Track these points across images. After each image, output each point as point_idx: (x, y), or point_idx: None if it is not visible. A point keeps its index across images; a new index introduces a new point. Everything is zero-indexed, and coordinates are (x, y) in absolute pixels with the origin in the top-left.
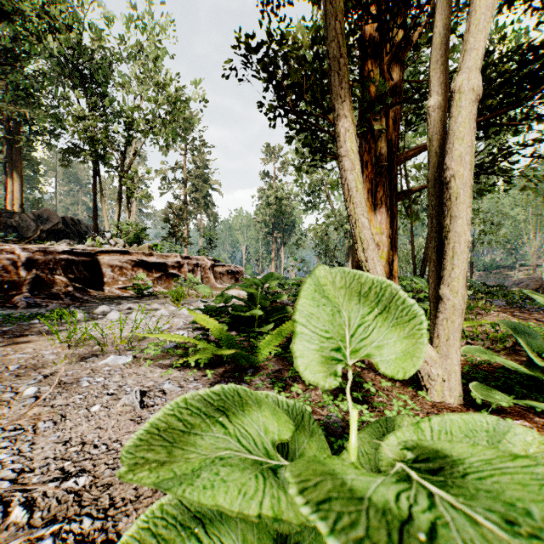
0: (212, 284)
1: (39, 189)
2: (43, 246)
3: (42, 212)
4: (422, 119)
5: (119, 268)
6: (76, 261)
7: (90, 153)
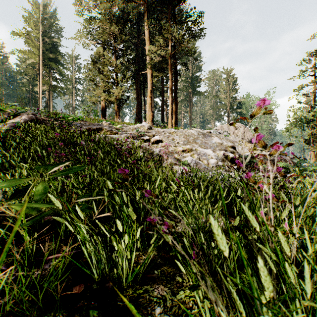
0: None
1: None
2: None
3: None
4: None
5: None
6: None
7: None
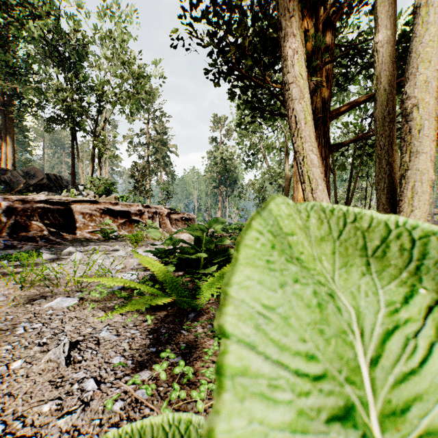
0: (168, 228)
1: (29, 152)
2: (24, 196)
3: (30, 169)
4: (350, 81)
5: (89, 215)
6: (52, 209)
7: (68, 120)
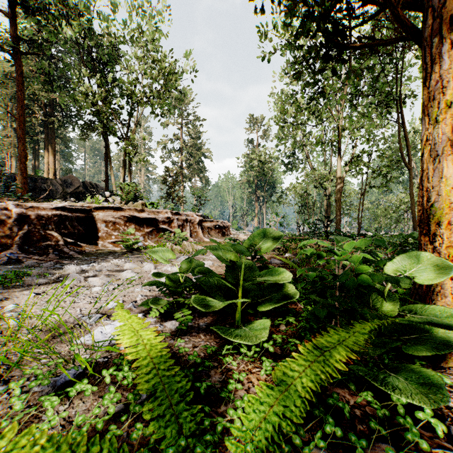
0: (200, 238)
1: (71, 162)
2: (45, 203)
3: (67, 177)
4: None
5: (112, 223)
6: (70, 217)
7: (100, 126)
